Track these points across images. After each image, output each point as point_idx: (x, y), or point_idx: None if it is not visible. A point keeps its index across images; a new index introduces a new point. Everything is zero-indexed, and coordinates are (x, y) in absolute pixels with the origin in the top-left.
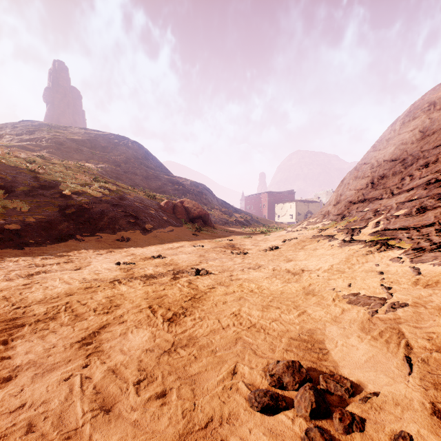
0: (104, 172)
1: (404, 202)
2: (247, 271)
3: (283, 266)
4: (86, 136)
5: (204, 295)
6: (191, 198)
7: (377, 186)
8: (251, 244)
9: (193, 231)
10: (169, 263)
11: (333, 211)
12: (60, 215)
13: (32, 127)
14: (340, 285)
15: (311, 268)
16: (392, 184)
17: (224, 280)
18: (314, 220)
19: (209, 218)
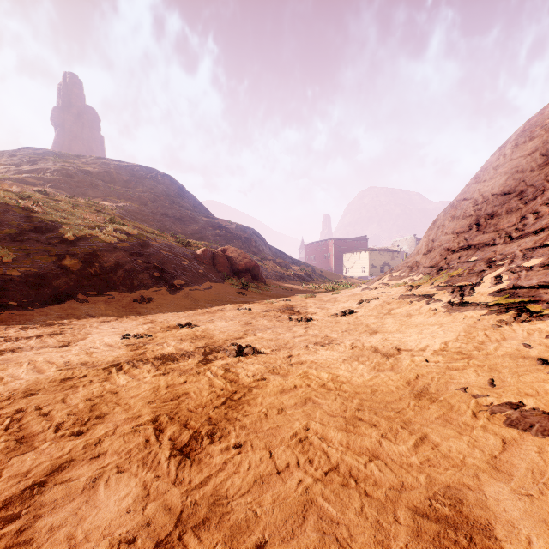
0: (125, 213)
1: (534, 248)
2: (312, 349)
3: (366, 341)
4: (104, 167)
5: (247, 393)
6: (236, 246)
7: (485, 228)
8: (316, 307)
9: (238, 289)
10: (201, 335)
11: (424, 261)
12: (58, 267)
13: (35, 155)
14: (473, 382)
15: (411, 346)
16: (507, 225)
17: (280, 365)
18: (398, 273)
19: (259, 272)
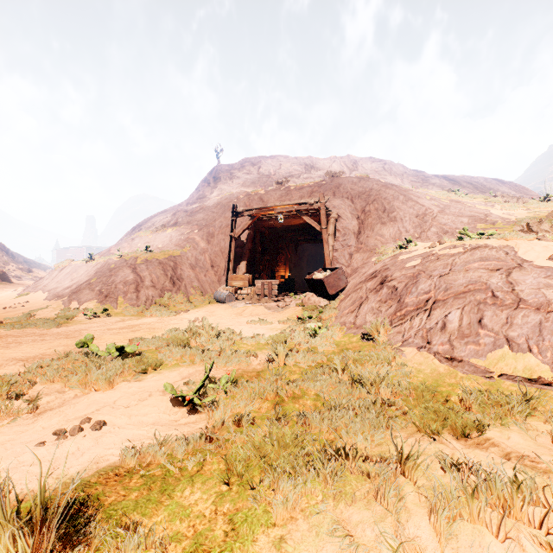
0: None
1: None
2: None
3: None
4: None
5: None
6: None
7: None
8: None
9: None
10: None
11: None
12: None
13: None
14: None
15: None
16: None
17: None
18: None
19: (6, 276)
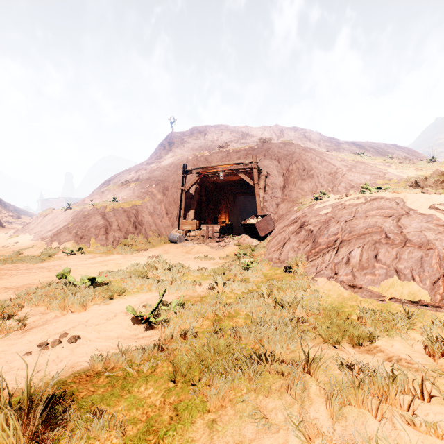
0: None
1: None
2: None
3: None
4: None
5: None
6: None
7: None
8: None
9: None
10: None
11: None
12: None
13: None
14: None
15: None
16: None
17: None
18: None
19: None
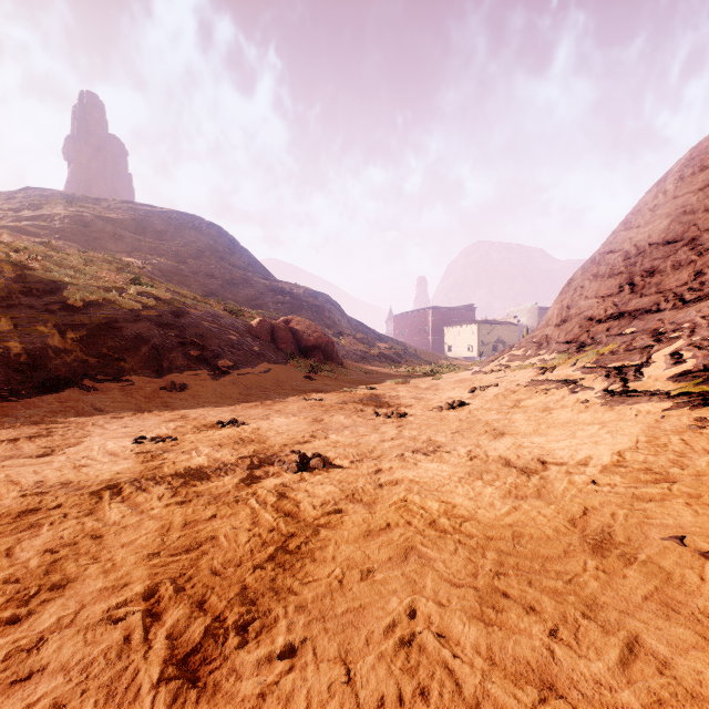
0: (157, 272)
1: None
2: (411, 460)
3: (490, 447)
4: (130, 213)
5: (311, 538)
6: (304, 317)
7: (642, 289)
8: (411, 397)
9: (305, 372)
10: (249, 438)
11: (557, 335)
12: (56, 342)
13: (41, 198)
14: (690, 525)
15: (562, 457)
16: (676, 283)
17: (363, 487)
18: (521, 352)
19: (334, 350)
